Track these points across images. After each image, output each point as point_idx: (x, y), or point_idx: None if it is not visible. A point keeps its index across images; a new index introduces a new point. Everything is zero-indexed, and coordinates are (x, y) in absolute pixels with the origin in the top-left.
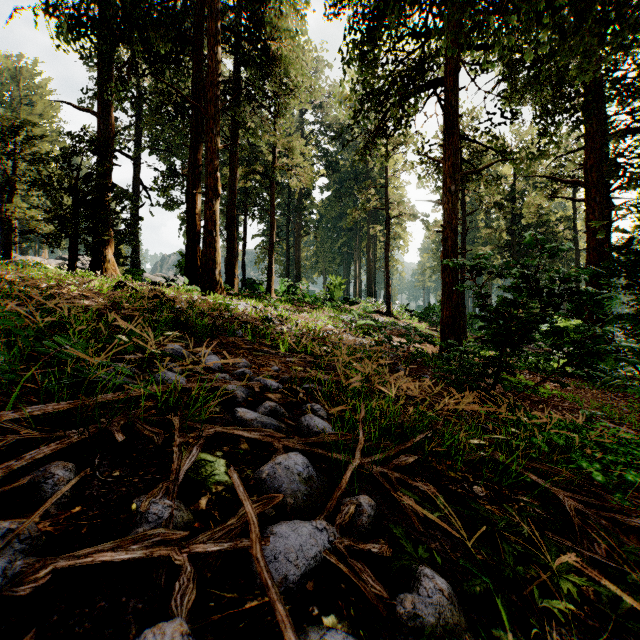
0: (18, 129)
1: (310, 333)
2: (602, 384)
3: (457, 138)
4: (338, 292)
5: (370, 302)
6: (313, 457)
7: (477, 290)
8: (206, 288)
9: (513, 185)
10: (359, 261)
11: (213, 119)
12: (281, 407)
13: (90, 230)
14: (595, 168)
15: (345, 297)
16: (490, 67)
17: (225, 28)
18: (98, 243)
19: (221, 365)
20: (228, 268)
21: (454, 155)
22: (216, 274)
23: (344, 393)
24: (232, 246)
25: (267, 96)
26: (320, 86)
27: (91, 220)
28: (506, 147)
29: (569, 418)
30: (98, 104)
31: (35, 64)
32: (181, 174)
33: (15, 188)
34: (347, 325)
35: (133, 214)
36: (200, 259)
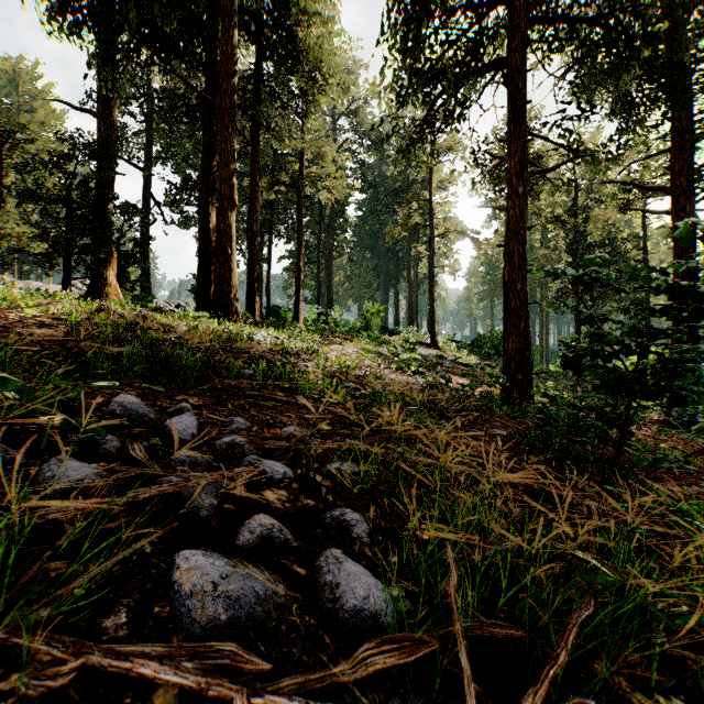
0: (6, 132)
1: (341, 376)
2: (696, 431)
3: (526, 127)
4: (375, 321)
5: (412, 332)
6: (342, 700)
7: (588, 312)
8: (220, 315)
9: (575, 199)
10: (398, 286)
11: (228, 115)
12: (283, 527)
13: (84, 247)
14: (684, 171)
15: (384, 326)
16: (559, 50)
17: (244, 12)
18: (98, 264)
19: (197, 431)
20: (249, 293)
21: (522, 148)
22: (232, 299)
23: (397, 481)
24: (253, 267)
25: (294, 95)
26: (355, 84)
27: (87, 236)
28: (581, 143)
29: (698, 490)
30: (98, 103)
31: (36, 66)
32: (197, 187)
33: (2, 200)
34: (387, 359)
35: (143, 232)
36: (213, 281)
